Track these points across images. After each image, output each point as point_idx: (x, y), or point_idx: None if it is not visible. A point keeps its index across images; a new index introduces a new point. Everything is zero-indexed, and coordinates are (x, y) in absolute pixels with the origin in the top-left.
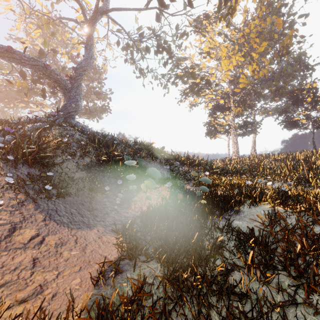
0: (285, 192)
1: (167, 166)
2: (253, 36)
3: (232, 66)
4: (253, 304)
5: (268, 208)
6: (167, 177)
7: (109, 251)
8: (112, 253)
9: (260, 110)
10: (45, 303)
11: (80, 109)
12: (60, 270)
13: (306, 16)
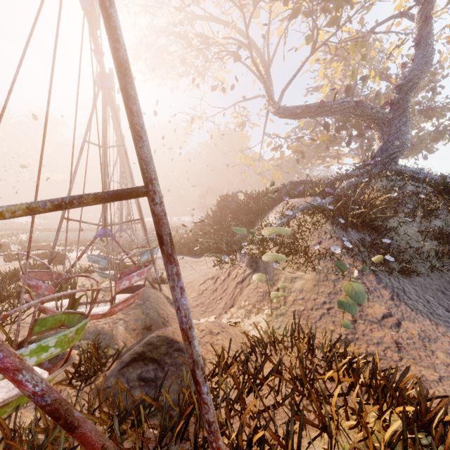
0: None
1: None
2: None
3: None
4: None
5: None
6: None
7: None
8: None
9: None
10: (435, 404)
11: (407, 146)
12: (441, 374)
13: None
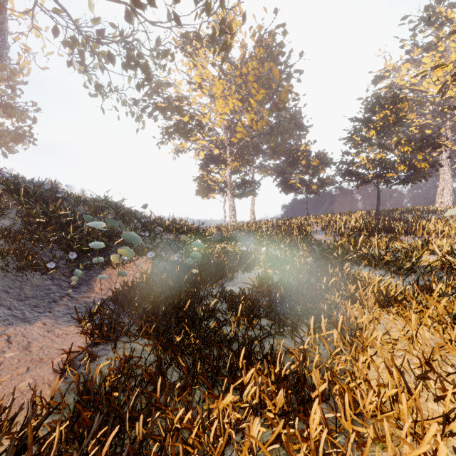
0: (276, 256)
1: (145, 233)
2: (252, 79)
3: (228, 109)
4: (240, 342)
5: (260, 272)
6: (146, 247)
7: (70, 343)
8: (76, 344)
9: (259, 168)
10: None
11: None
12: None
13: (301, 73)
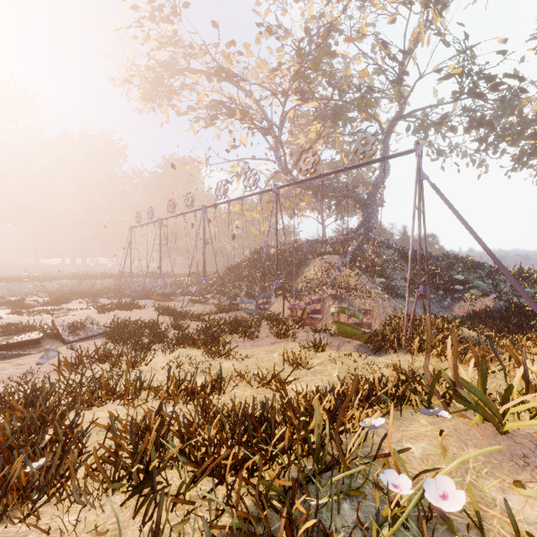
0: None
1: (488, 281)
2: None
3: None
4: None
5: None
6: (489, 291)
7: None
8: None
9: None
10: None
11: (377, 223)
12: None
13: None
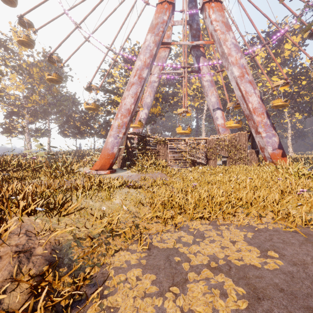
0: None
1: None
2: (37, 77)
3: (19, 91)
4: None
5: None
6: None
7: None
8: None
9: (56, 120)
10: None
11: None
12: None
13: (72, 77)
